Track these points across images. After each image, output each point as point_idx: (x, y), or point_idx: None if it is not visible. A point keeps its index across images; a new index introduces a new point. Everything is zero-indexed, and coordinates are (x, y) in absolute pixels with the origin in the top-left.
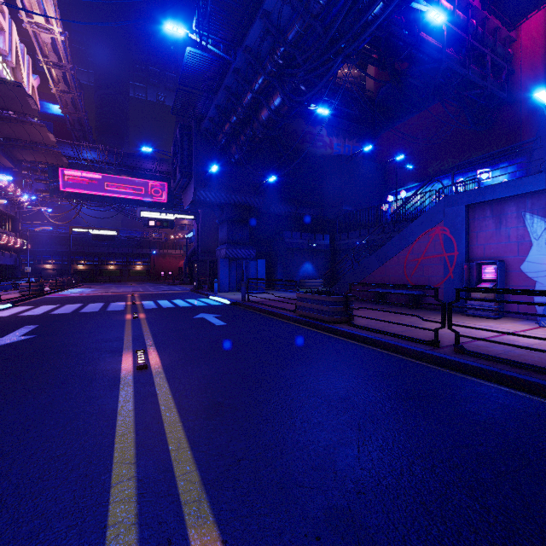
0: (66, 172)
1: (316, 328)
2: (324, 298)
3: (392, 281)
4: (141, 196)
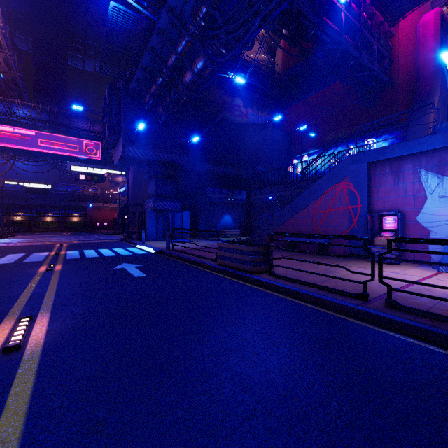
0: None
1: (237, 278)
2: (245, 248)
3: (302, 231)
4: (75, 153)
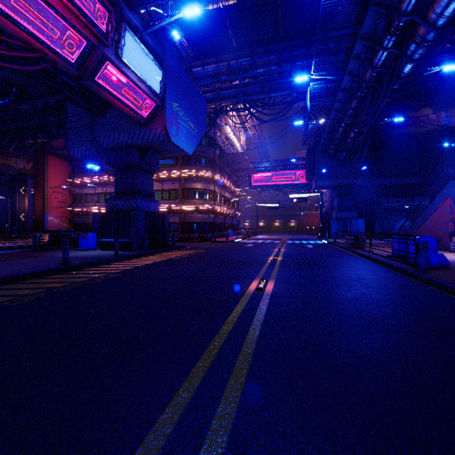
0: (256, 175)
1: (346, 250)
2: (349, 238)
3: (428, 233)
4: (292, 181)
